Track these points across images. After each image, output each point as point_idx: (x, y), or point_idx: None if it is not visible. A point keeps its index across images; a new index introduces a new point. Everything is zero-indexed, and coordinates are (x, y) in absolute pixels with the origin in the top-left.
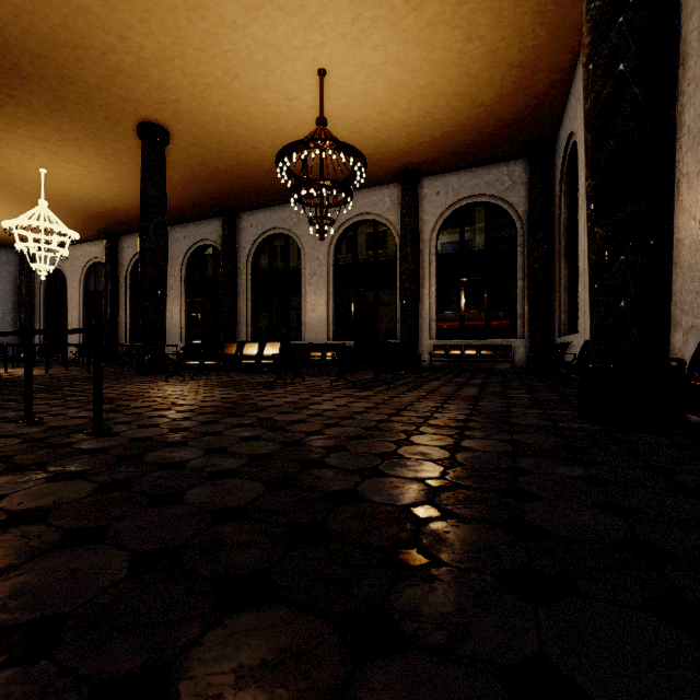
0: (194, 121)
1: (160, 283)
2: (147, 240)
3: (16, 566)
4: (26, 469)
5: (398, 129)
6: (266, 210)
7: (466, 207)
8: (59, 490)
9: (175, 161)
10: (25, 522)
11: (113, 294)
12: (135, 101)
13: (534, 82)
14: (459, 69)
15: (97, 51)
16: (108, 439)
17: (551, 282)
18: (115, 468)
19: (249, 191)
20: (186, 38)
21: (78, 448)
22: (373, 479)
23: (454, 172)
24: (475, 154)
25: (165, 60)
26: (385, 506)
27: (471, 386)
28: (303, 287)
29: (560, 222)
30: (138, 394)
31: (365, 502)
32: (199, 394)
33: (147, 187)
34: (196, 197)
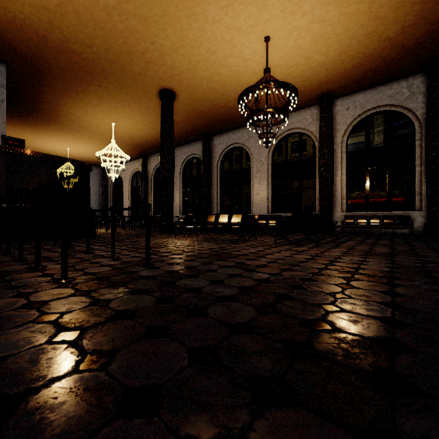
0: (188, 84)
1: (170, 181)
2: (164, 156)
3: (126, 346)
4: (118, 285)
5: (319, 67)
6: (228, 133)
7: (370, 116)
8: (137, 300)
9: (178, 109)
10: (124, 318)
11: (145, 188)
12: (158, 78)
13: (434, 12)
14: (369, 15)
15: (140, 53)
16: (154, 270)
17: None
18: (162, 289)
19: (219, 122)
20: (186, 35)
21: (140, 275)
22: (334, 313)
23: (361, 91)
24: (379, 76)
25: (174, 51)
26: (354, 336)
27: (382, 246)
28: (251, 179)
29: None
30: (162, 244)
31: (336, 331)
32: (195, 245)
33: (164, 126)
34: (188, 129)
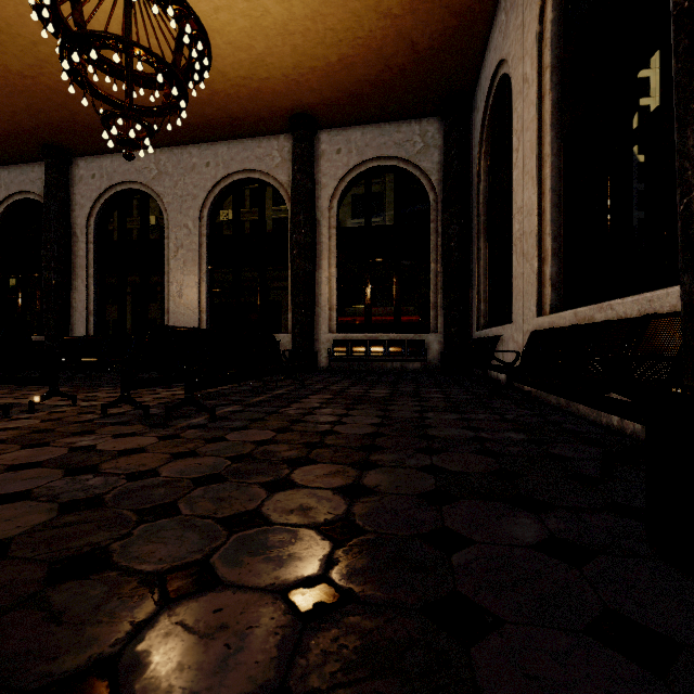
0: None
1: None
2: None
3: None
4: None
5: (279, 37)
6: (114, 156)
7: (372, 171)
8: None
9: None
10: None
11: None
12: None
13: None
14: None
15: None
16: None
17: (469, 265)
18: None
19: (79, 121)
20: None
21: None
22: None
23: (358, 126)
24: (382, 101)
25: None
26: None
27: (369, 405)
28: (166, 262)
29: (479, 192)
30: None
31: None
32: None
33: None
34: None
